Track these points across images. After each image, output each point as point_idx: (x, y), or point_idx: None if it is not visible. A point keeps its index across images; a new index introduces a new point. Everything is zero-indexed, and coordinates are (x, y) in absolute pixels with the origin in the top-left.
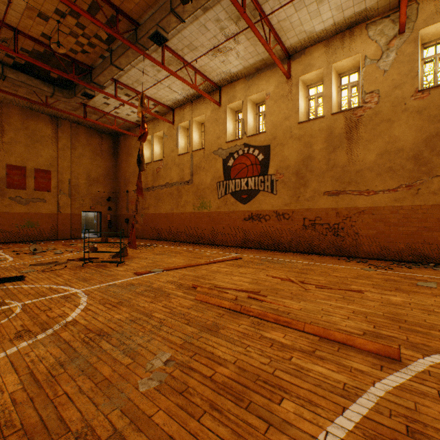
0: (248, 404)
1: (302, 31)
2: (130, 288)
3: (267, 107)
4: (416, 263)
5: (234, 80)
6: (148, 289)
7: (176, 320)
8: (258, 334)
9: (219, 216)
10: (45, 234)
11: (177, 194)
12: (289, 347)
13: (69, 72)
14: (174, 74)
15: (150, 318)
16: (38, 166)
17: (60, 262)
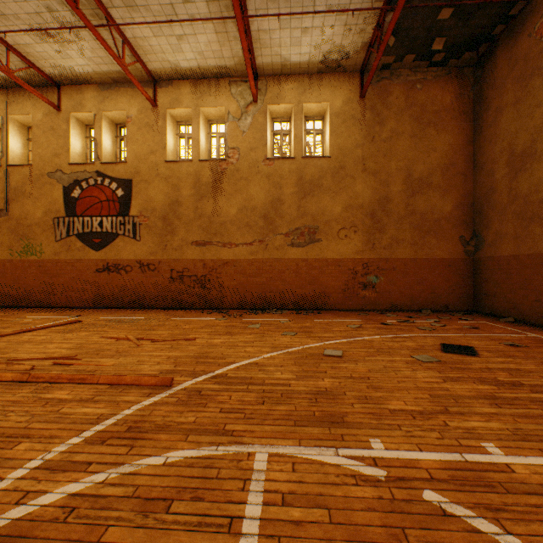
0: None
1: (166, 60)
2: None
3: (128, 132)
4: (266, 310)
5: (81, 83)
6: None
7: None
8: (36, 398)
9: (58, 266)
10: None
11: None
12: (67, 401)
13: None
14: None
15: None
16: None
17: None
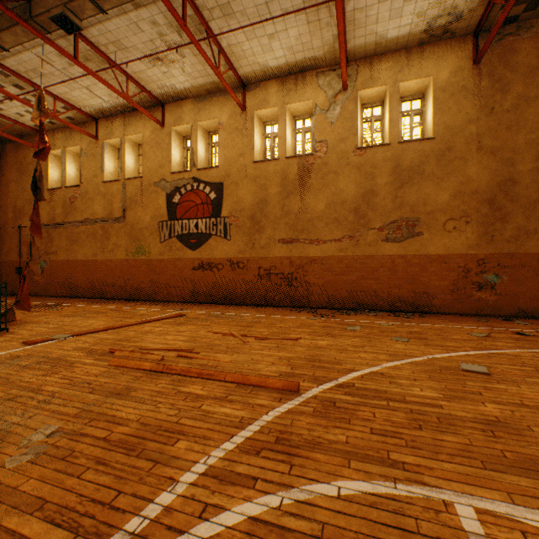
0: (141, 452)
1: (256, 62)
2: (12, 362)
3: (220, 138)
4: (356, 310)
5: (180, 98)
6: (41, 361)
7: (76, 390)
8: (175, 390)
9: (162, 264)
10: None
11: (102, 234)
12: (203, 397)
13: None
14: (94, 75)
15: (38, 393)
16: None
17: None
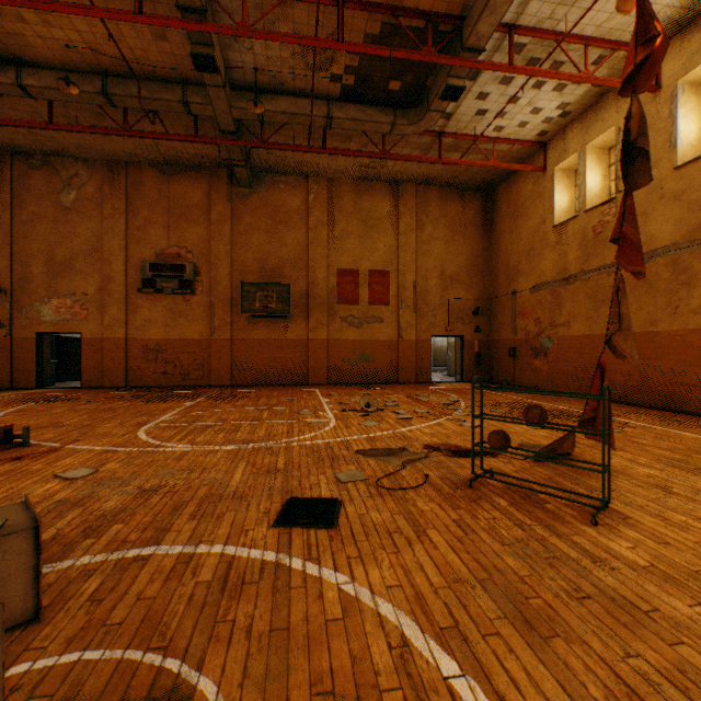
0: None
1: None
2: None
3: None
4: None
5: None
6: None
7: None
8: None
9: None
10: (380, 373)
11: (669, 278)
12: None
13: (419, 47)
14: None
15: None
16: (372, 265)
17: (409, 451)
